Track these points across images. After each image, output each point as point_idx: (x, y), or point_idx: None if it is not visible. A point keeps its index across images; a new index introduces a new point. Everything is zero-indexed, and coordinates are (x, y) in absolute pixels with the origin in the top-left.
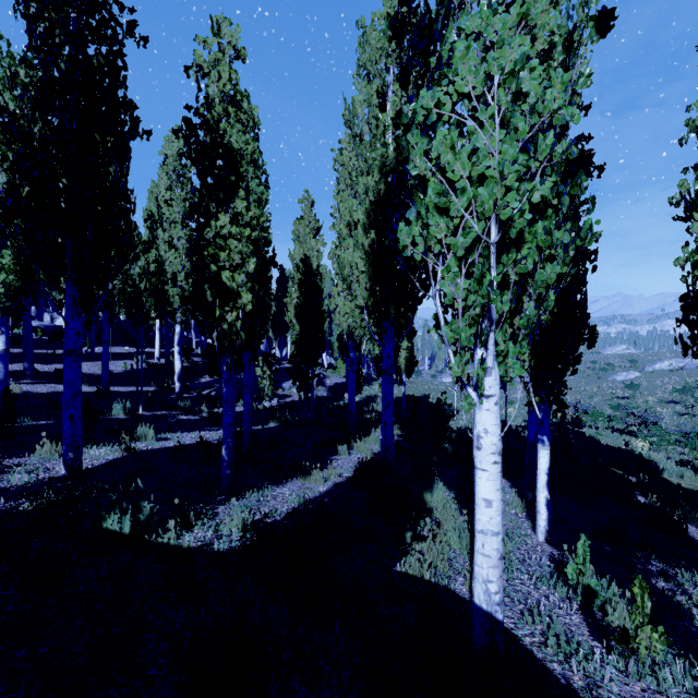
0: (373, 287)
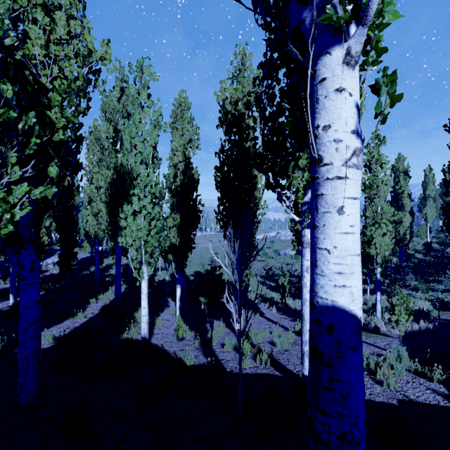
0: (110, 219)
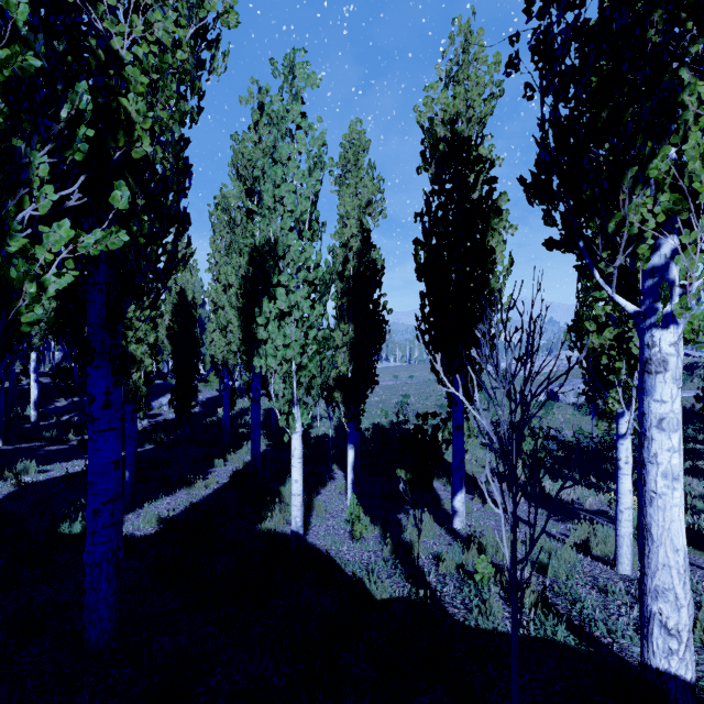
0: (244, 335)
